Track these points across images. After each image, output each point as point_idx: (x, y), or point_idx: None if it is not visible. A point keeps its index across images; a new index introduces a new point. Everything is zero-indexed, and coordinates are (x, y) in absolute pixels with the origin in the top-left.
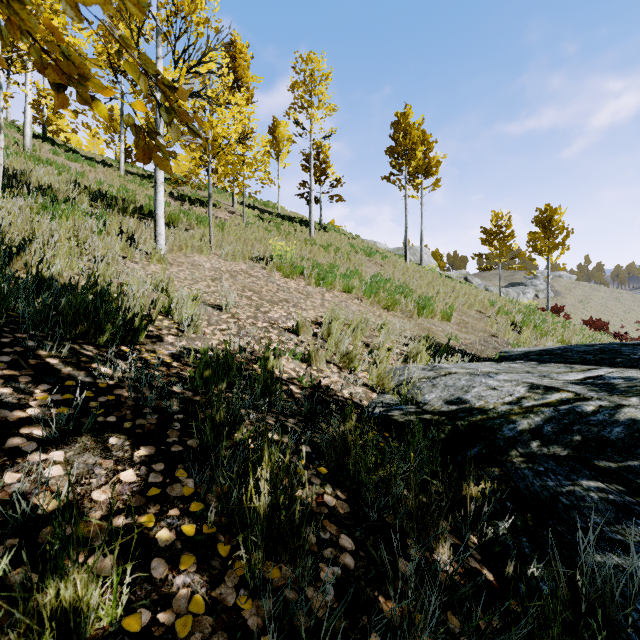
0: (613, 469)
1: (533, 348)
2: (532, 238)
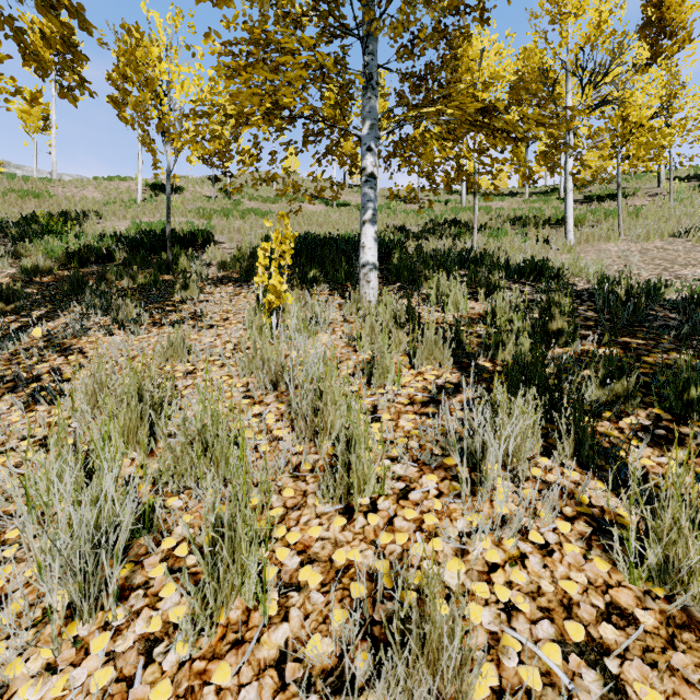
0: None
1: None
2: None
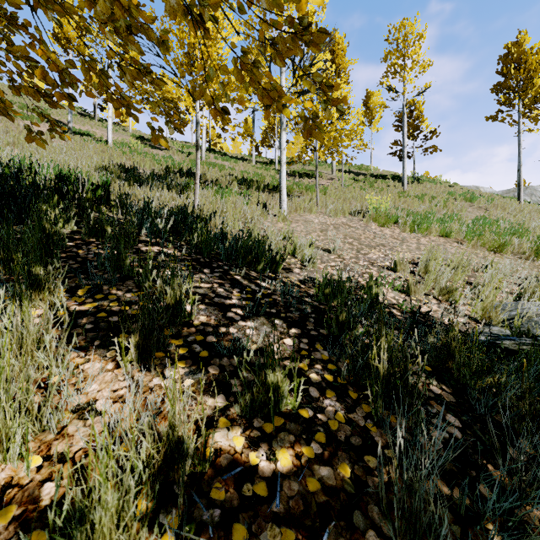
0: None
1: None
2: None
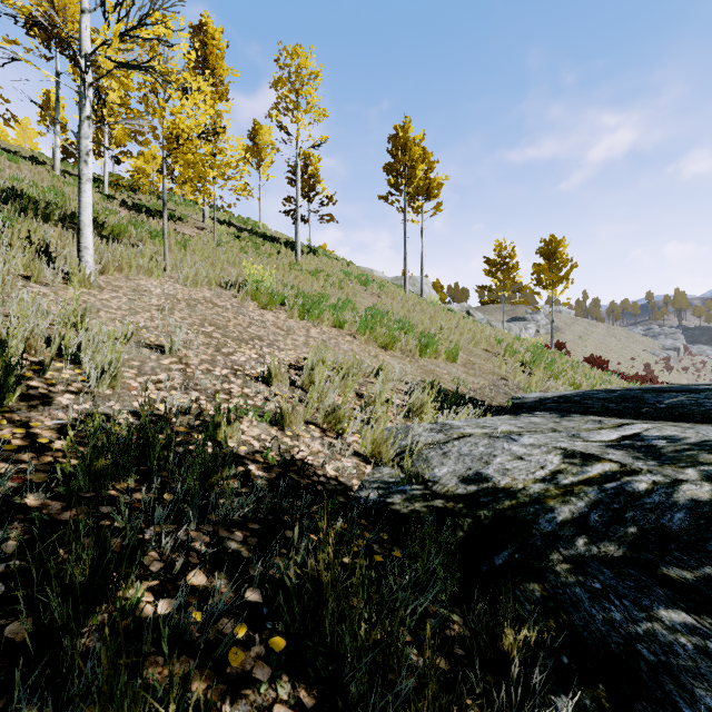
0: (691, 583)
1: (547, 393)
2: (537, 270)
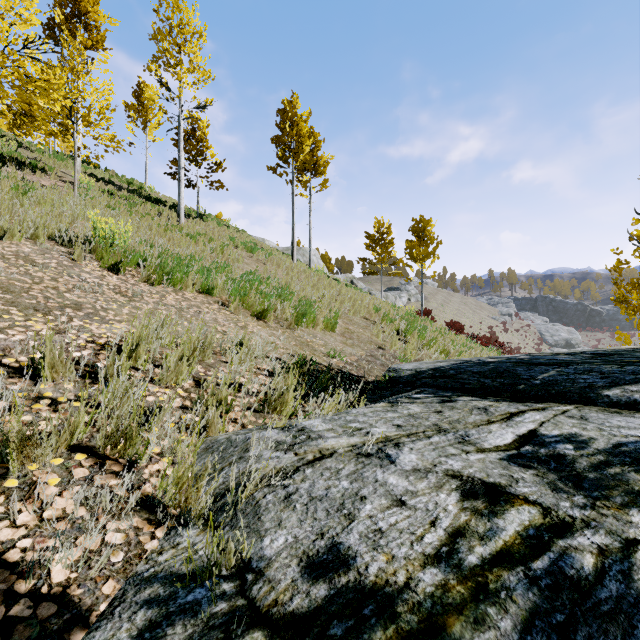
0: None
1: (423, 365)
2: (409, 246)
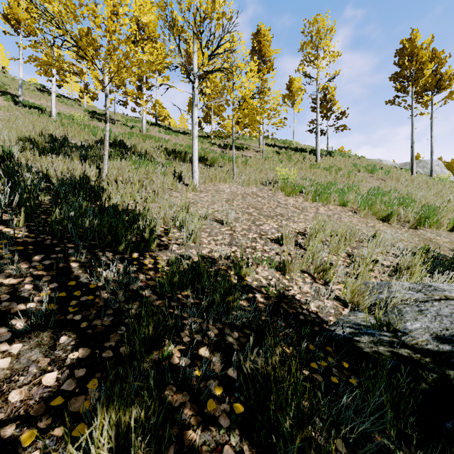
0: None
1: None
2: None
